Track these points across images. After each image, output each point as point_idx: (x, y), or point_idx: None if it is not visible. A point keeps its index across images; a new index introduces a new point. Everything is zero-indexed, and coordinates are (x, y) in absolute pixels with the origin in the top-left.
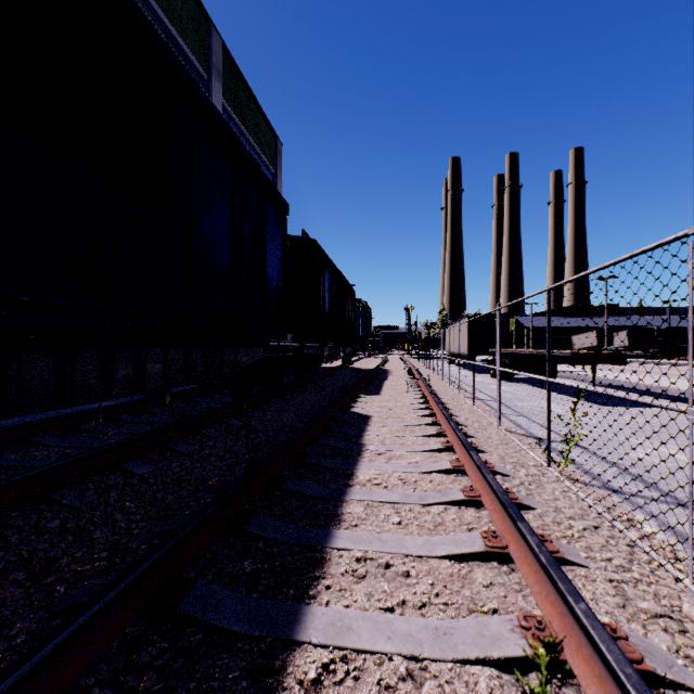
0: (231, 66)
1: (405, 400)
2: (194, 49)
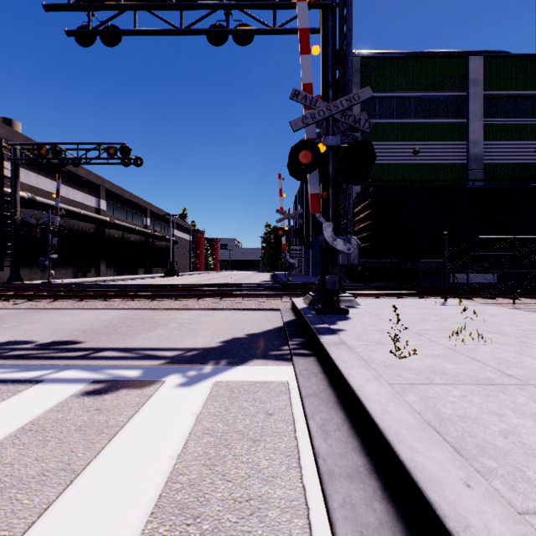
0: None
1: None
2: None
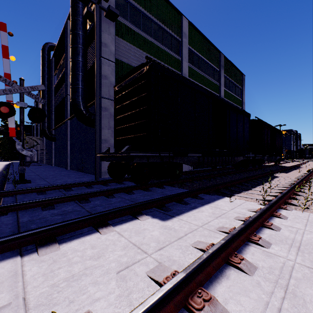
0: (226, 60)
1: (296, 175)
2: (215, 64)
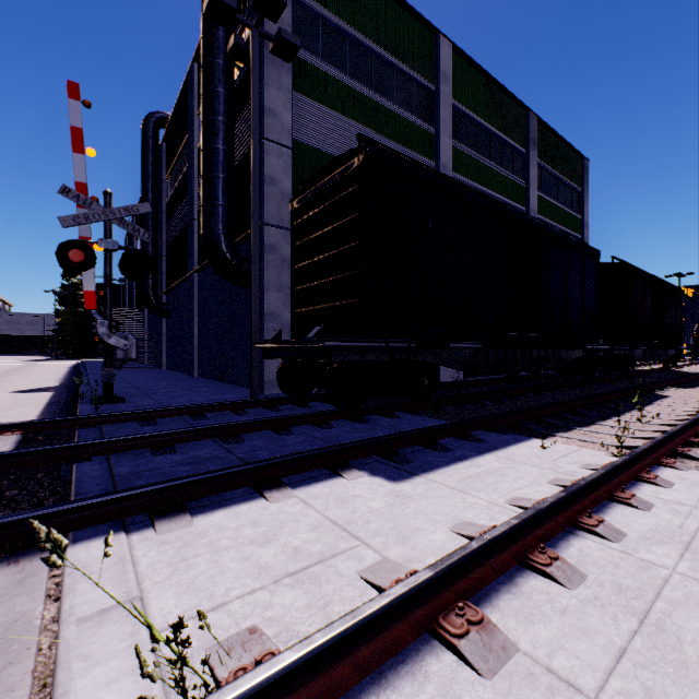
0: (542, 128)
1: None
2: (517, 138)
